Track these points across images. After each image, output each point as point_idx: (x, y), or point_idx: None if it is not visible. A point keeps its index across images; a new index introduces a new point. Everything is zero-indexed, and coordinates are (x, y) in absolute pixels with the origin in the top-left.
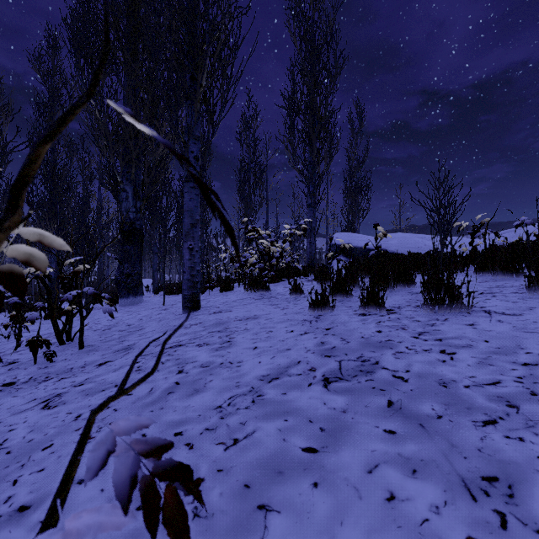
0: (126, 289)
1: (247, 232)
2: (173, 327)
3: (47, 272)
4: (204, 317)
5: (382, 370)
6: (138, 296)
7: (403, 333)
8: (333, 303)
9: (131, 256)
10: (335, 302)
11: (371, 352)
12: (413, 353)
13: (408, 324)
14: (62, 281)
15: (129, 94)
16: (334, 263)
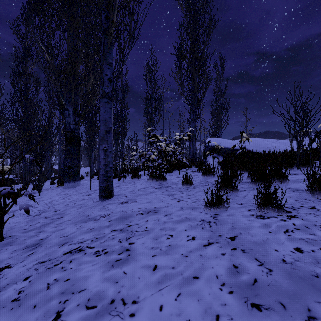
0: (68, 176)
1: (150, 138)
2: (86, 217)
3: None
4: (113, 207)
5: None
6: (76, 181)
7: None
8: (227, 202)
9: (72, 154)
10: (229, 201)
11: None
12: None
13: None
14: None
15: (68, 42)
16: (208, 158)
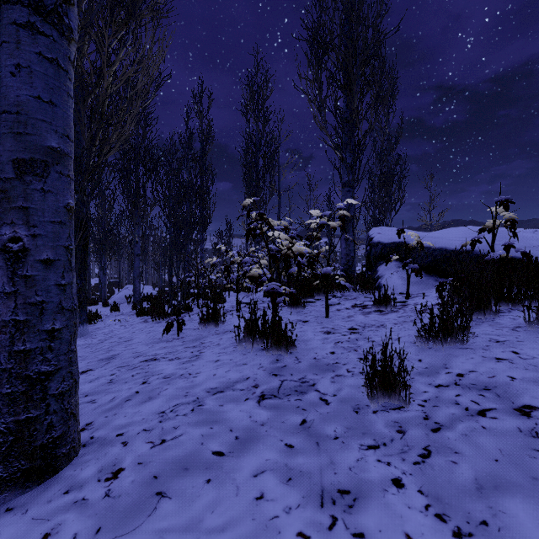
0: None
1: (250, 223)
2: None
3: None
4: None
5: None
6: None
7: None
8: None
9: None
10: None
11: None
12: None
13: None
14: None
15: None
16: (383, 270)
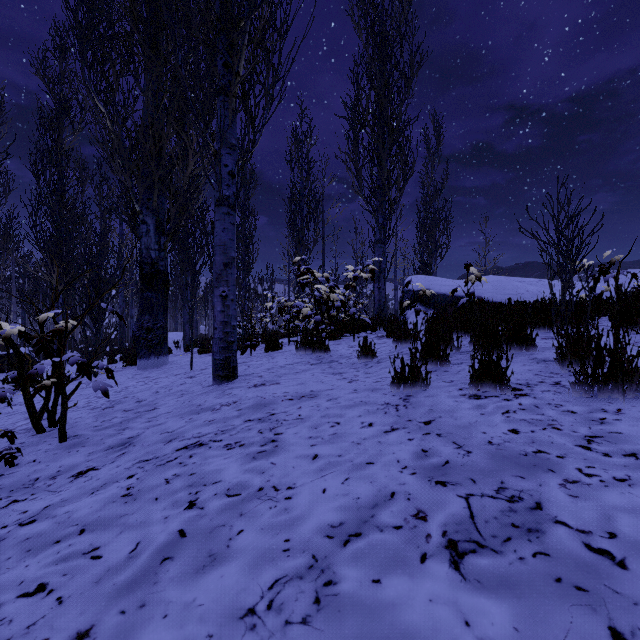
0: (147, 347)
1: (299, 275)
2: (197, 407)
3: (16, 331)
4: (240, 392)
5: (557, 526)
6: (162, 355)
7: (559, 438)
8: (426, 377)
9: (153, 305)
10: (430, 376)
11: (518, 478)
12: (598, 485)
13: (557, 418)
14: (37, 344)
15: (148, 99)
16: (409, 313)
